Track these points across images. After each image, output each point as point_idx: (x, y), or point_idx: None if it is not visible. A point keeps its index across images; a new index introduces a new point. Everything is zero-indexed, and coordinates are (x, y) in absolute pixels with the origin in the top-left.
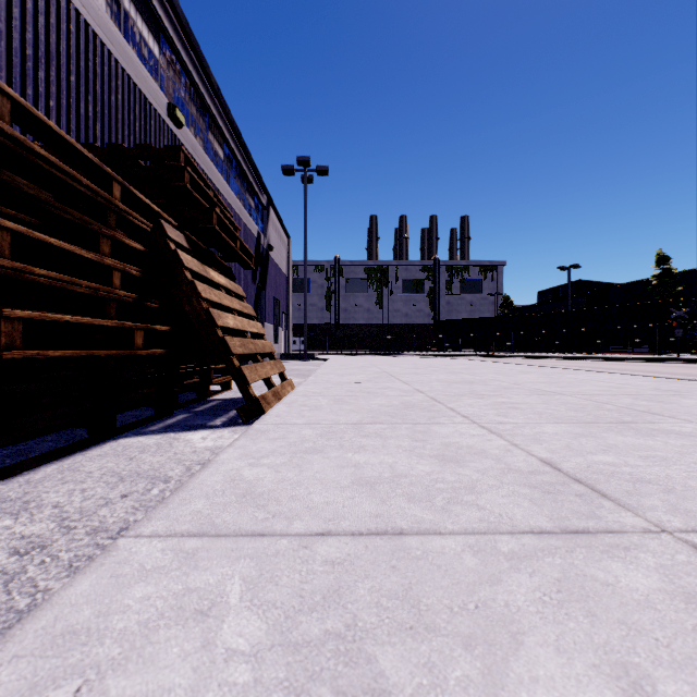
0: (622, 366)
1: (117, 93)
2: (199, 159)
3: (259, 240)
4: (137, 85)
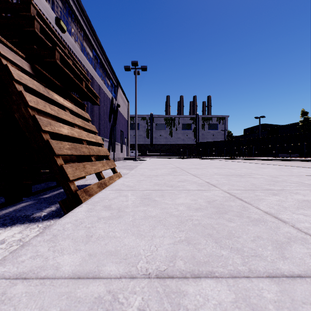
0: (295, 163)
1: (17, 0)
2: (77, 53)
3: (113, 101)
4: (34, 0)
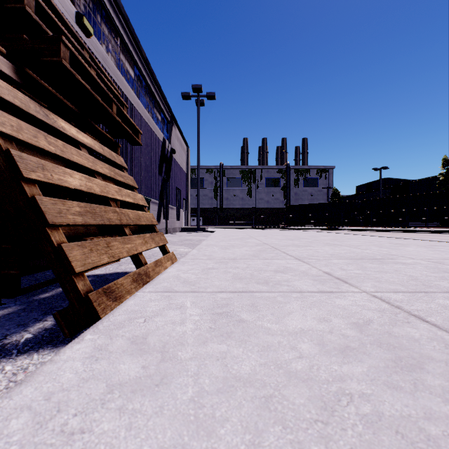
0: (439, 237)
1: None
2: (110, 70)
3: (164, 144)
4: None
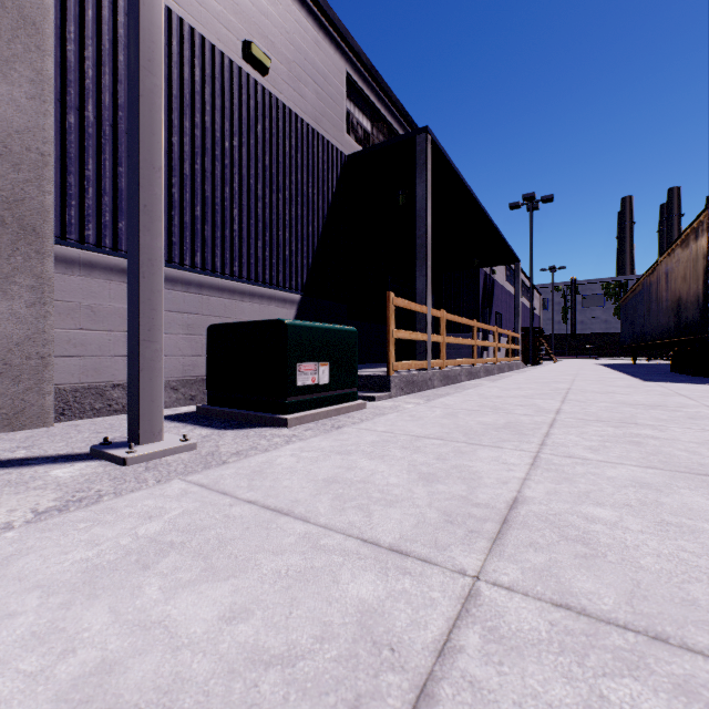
0: None
1: None
2: (522, 300)
3: None
4: None
